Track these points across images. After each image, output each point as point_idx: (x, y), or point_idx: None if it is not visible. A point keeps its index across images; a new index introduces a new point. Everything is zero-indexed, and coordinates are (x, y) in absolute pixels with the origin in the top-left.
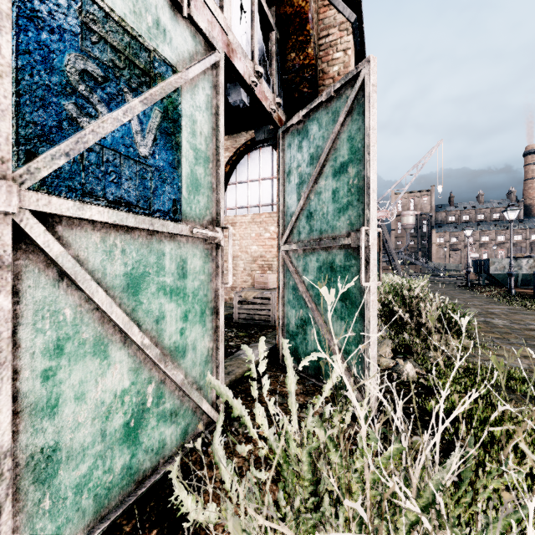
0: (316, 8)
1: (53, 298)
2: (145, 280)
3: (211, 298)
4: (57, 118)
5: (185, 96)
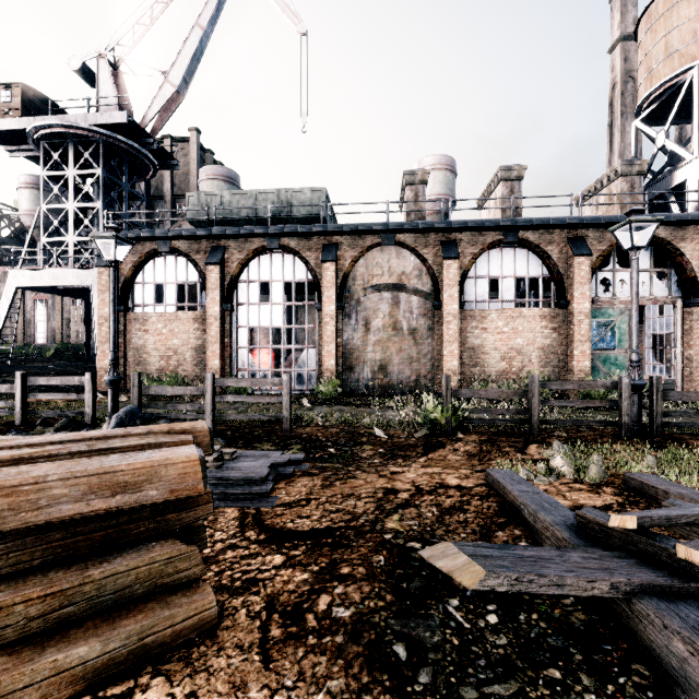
0: (697, 249)
1: (591, 363)
2: (606, 361)
3: (626, 366)
4: (592, 340)
5: (617, 324)
